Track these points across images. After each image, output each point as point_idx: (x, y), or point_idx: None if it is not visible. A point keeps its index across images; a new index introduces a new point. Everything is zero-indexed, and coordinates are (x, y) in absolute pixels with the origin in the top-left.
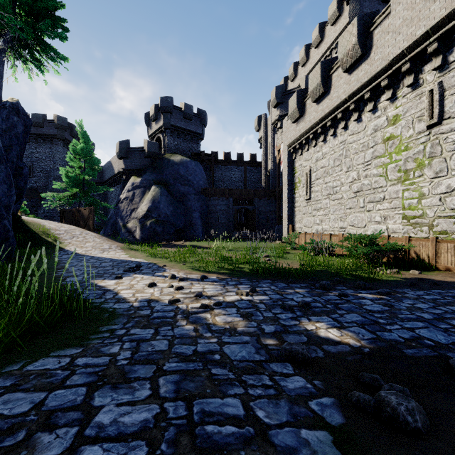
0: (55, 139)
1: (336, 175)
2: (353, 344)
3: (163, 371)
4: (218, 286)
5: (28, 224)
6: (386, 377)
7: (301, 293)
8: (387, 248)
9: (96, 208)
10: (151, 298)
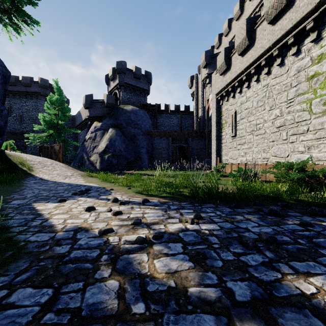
0: (39, 96)
1: (259, 114)
2: None
3: None
4: (159, 211)
5: (9, 156)
6: None
7: (253, 220)
8: (320, 173)
9: (67, 146)
10: (82, 225)
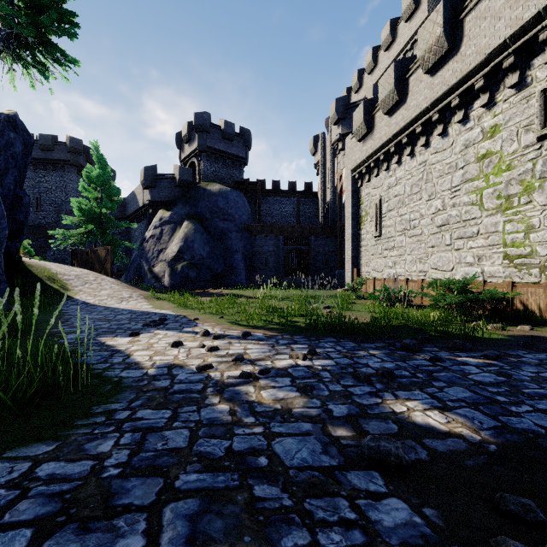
0: (67, 166)
1: (414, 205)
2: (470, 437)
3: (174, 491)
4: (265, 346)
5: (30, 267)
6: (540, 501)
7: (377, 356)
8: (485, 296)
9: (116, 249)
10: (174, 362)
